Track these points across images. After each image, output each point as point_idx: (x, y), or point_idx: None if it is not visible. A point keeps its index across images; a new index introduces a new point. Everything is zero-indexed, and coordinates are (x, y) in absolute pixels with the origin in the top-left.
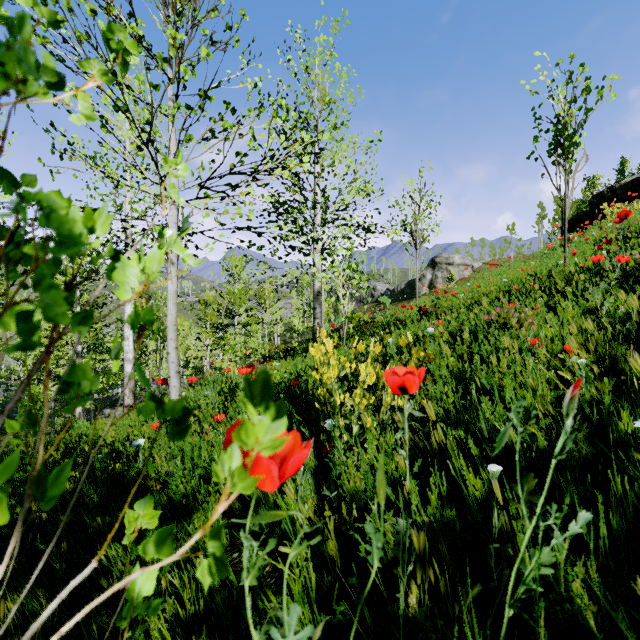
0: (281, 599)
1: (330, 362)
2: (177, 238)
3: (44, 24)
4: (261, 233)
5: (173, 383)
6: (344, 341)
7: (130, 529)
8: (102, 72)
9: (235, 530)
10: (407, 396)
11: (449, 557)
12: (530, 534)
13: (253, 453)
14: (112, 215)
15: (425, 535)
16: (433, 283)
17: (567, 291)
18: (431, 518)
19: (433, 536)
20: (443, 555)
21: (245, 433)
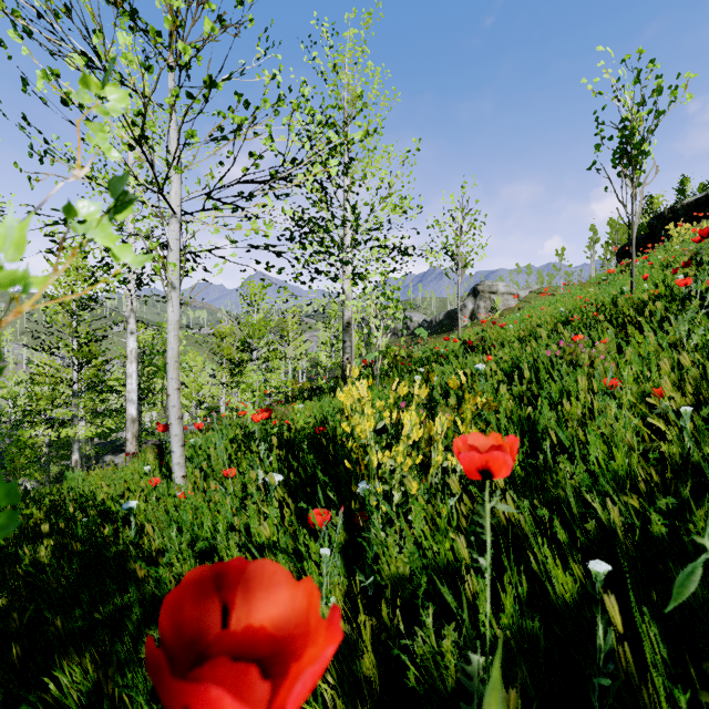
0: None
1: (364, 411)
2: (104, 218)
3: None
4: (281, 253)
5: (174, 431)
6: (378, 379)
7: None
8: None
9: None
10: None
11: (533, 689)
12: None
13: None
14: None
15: (517, 693)
16: (475, 314)
17: (642, 321)
18: (507, 634)
19: (509, 657)
20: (523, 685)
21: None
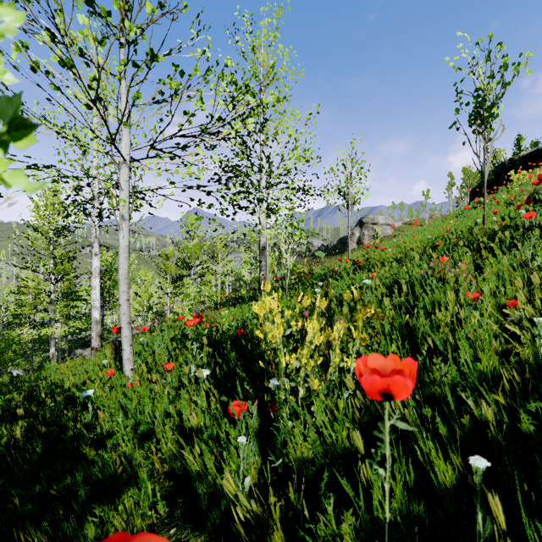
0: None
1: (275, 321)
2: None
3: None
4: (210, 192)
5: (125, 333)
6: (286, 291)
7: None
8: None
9: (175, 496)
10: (354, 355)
11: None
12: None
13: None
14: None
15: None
16: (361, 240)
17: (495, 246)
18: (398, 519)
19: (398, 537)
20: None
21: None
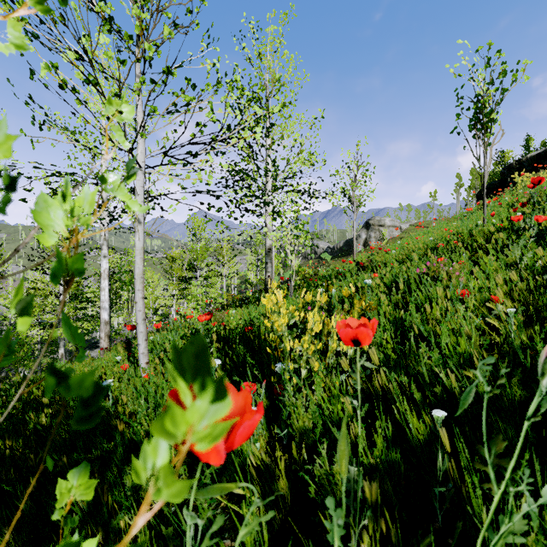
0: (235, 536)
1: (280, 311)
2: (121, 183)
3: (19, 2)
4: (219, 196)
5: (140, 329)
6: (292, 291)
7: (62, 502)
8: (36, 0)
9: (193, 465)
10: None
11: (395, 498)
12: (497, 498)
13: (183, 449)
14: (16, 137)
15: (377, 486)
16: (367, 242)
17: (489, 247)
18: (377, 461)
19: (379, 477)
20: (389, 496)
21: (171, 423)
